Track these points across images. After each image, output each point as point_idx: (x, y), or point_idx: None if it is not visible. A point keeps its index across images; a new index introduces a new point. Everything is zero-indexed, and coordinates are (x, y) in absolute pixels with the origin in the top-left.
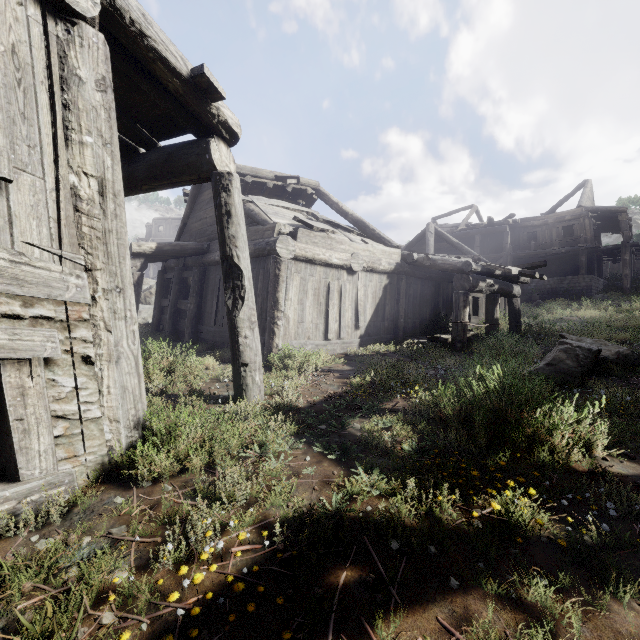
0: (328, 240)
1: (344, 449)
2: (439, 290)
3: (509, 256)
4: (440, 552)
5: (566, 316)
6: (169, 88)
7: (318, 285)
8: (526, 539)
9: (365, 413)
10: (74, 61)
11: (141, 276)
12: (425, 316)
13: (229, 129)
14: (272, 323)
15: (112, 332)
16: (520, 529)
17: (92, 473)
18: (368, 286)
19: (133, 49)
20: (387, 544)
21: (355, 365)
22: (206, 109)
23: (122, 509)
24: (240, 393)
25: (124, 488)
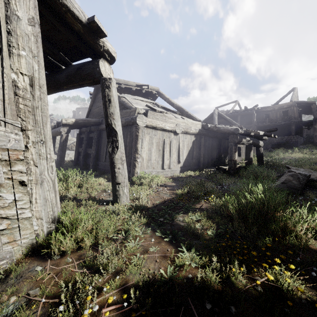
0: (164, 117)
1: (174, 234)
2: (221, 143)
3: (255, 126)
4: (238, 311)
5: (285, 156)
6: (75, 29)
7: (158, 140)
8: (293, 301)
9: (185, 211)
10: (14, 6)
11: (67, 136)
12: (214, 156)
13: (110, 54)
14: (134, 160)
15: (38, 167)
16: (288, 294)
17: (25, 250)
18: (184, 141)
19: (53, 5)
20: (203, 304)
21: (178, 182)
22: (96, 42)
23: (39, 275)
24: (116, 199)
25: (43, 260)
